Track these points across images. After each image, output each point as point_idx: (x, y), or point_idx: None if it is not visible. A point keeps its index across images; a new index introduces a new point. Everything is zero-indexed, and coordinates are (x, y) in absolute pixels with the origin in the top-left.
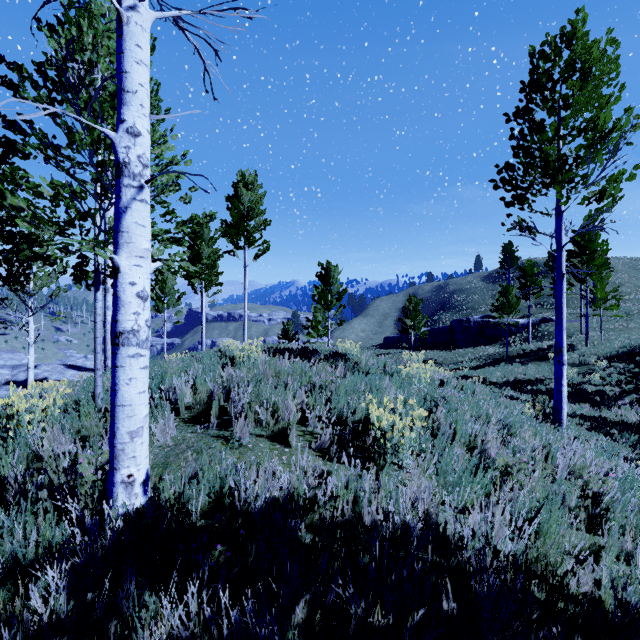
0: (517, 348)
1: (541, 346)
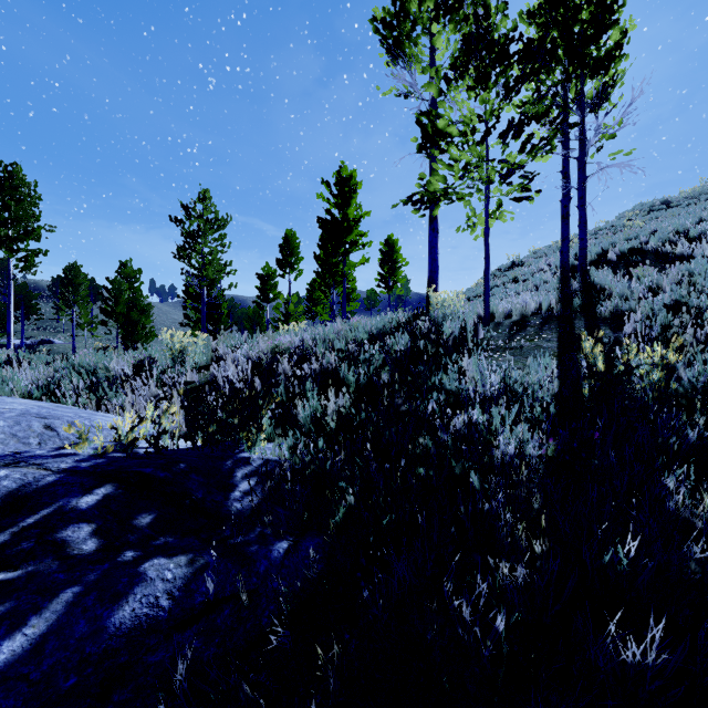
0: None
1: None
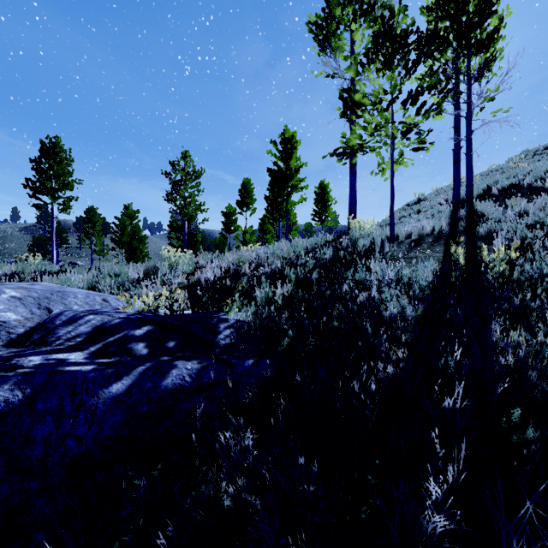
0: None
1: None
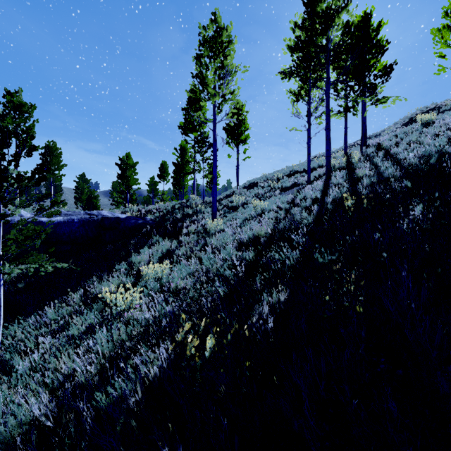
0: None
1: None
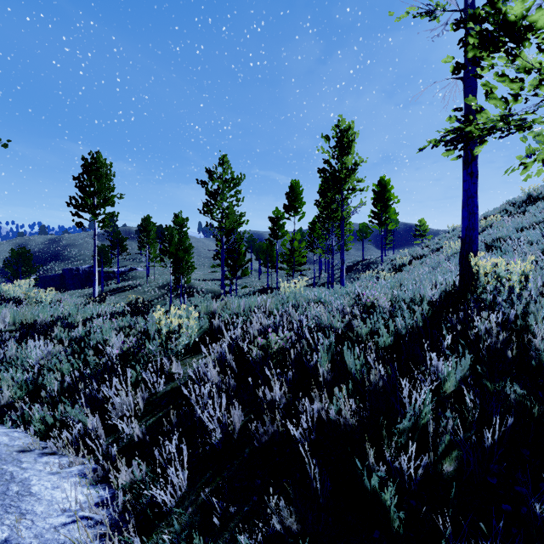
0: (111, 286)
1: (125, 284)
